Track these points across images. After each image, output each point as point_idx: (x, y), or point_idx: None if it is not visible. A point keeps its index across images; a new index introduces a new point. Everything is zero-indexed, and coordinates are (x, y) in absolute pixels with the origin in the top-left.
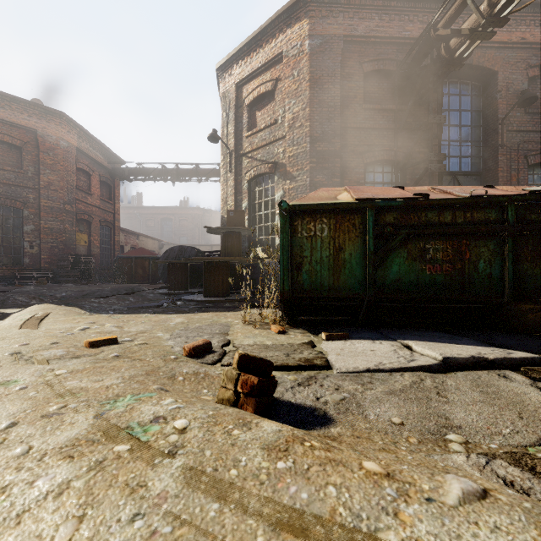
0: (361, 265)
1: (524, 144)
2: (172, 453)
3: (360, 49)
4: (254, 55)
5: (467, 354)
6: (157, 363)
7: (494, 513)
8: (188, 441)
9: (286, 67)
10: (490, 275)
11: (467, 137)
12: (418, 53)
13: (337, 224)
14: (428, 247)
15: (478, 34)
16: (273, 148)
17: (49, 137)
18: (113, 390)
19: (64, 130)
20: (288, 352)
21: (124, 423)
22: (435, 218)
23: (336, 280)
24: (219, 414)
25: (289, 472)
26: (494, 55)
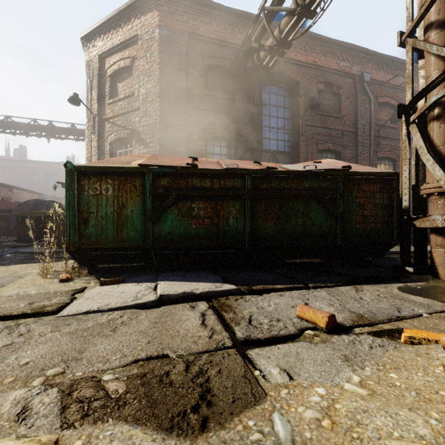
0: (141, 220)
1: (316, 135)
2: None
3: (202, 46)
4: (115, 32)
5: (183, 291)
6: None
7: None
8: None
9: (140, 48)
10: (237, 228)
11: (282, 126)
12: (242, 58)
13: (121, 185)
14: (194, 206)
15: (274, 51)
16: (131, 117)
17: None
18: None
19: None
20: (38, 300)
21: None
22: (199, 183)
23: (119, 232)
24: None
25: None
26: (297, 70)
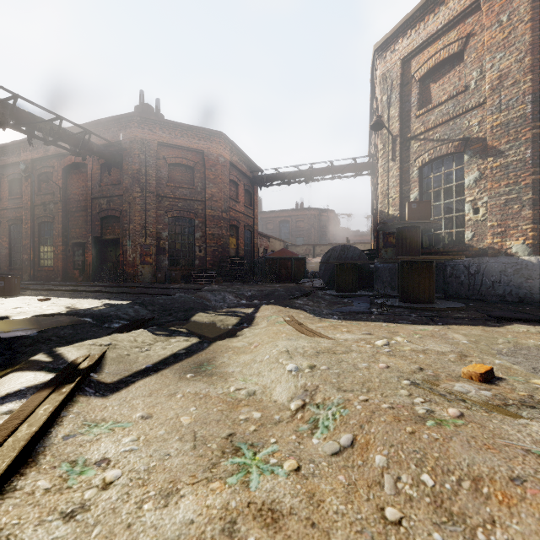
0: None
1: None
2: None
3: None
4: (431, 17)
5: None
6: None
7: None
8: None
9: (486, 15)
10: None
11: None
12: None
13: None
14: None
15: None
16: (461, 122)
17: (212, 155)
18: None
19: (222, 147)
20: None
21: None
22: None
23: None
24: None
25: None
26: None
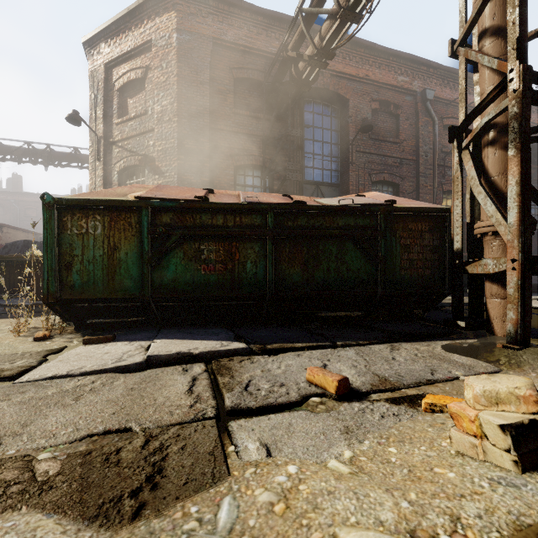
0: (138, 264)
1: (369, 163)
2: None
3: (230, 54)
4: (124, 37)
5: (178, 350)
6: None
7: None
8: None
9: (155, 56)
10: (256, 275)
11: (328, 152)
12: (278, 69)
13: (112, 222)
14: (203, 248)
15: (315, 62)
16: (143, 140)
17: None
18: None
19: None
20: None
21: None
22: (209, 221)
23: (111, 280)
24: None
25: None
26: (347, 85)
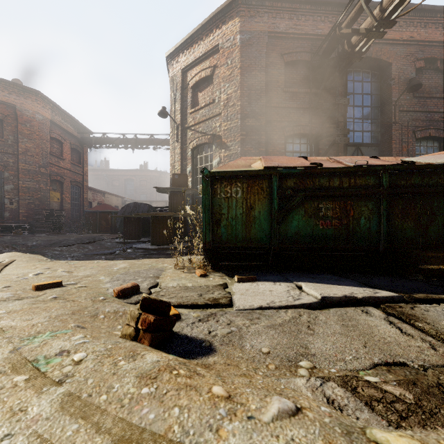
0: (268, 220)
1: (412, 121)
2: (61, 382)
3: (281, 43)
4: (196, 46)
5: (342, 294)
6: (86, 303)
7: (297, 427)
8: (79, 371)
9: (221, 56)
10: (369, 229)
11: (368, 115)
12: (327, 47)
13: (249, 187)
14: (321, 206)
15: (373, 33)
16: (211, 122)
17: (26, 111)
18: (37, 328)
19: (39, 105)
20: (202, 292)
21: (33, 357)
22: (326, 183)
23: (247, 233)
24: (116, 347)
25: (149, 397)
26: (389, 50)
